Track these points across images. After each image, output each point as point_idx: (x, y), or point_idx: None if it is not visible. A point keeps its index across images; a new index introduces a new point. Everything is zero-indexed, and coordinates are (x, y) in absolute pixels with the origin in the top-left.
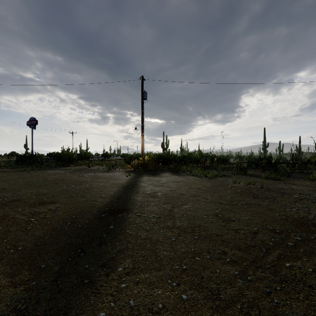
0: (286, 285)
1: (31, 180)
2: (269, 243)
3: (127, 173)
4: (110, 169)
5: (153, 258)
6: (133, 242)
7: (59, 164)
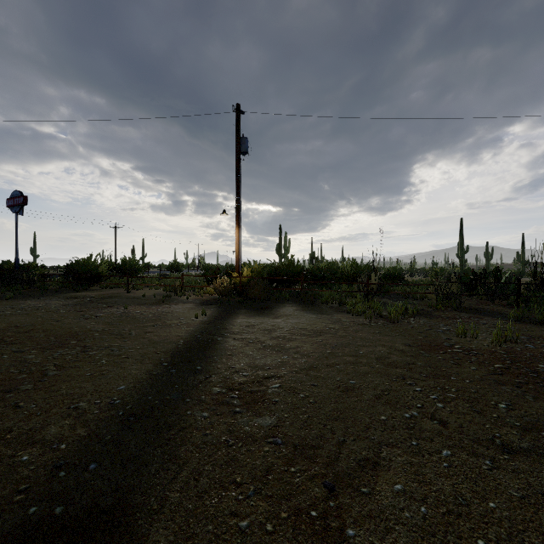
0: None
1: None
2: None
3: (201, 305)
4: (169, 297)
5: None
6: None
7: (68, 285)
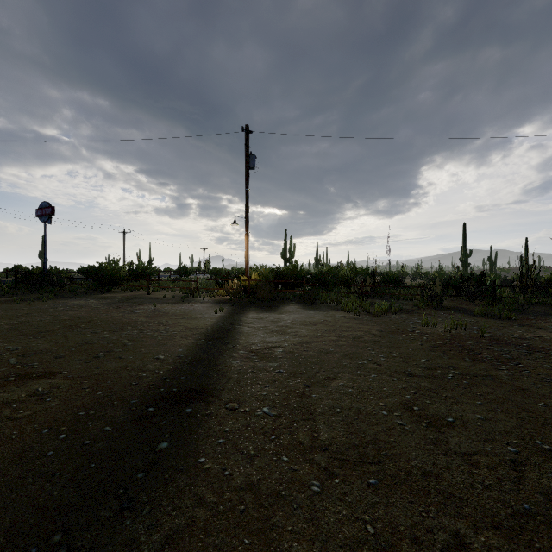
0: None
1: (27, 321)
2: None
3: (217, 304)
4: (187, 298)
5: None
6: (211, 502)
7: (93, 287)
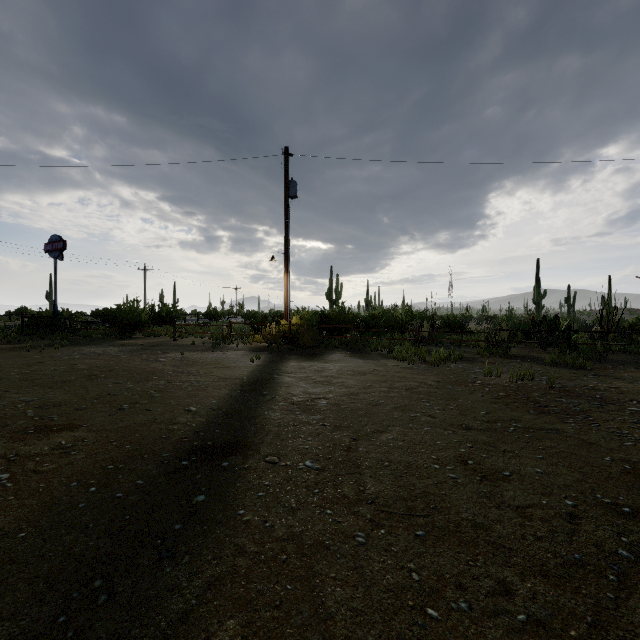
0: None
1: (40, 370)
2: (618, 551)
3: (253, 352)
4: (219, 344)
5: (305, 612)
6: (252, 552)
7: (111, 333)
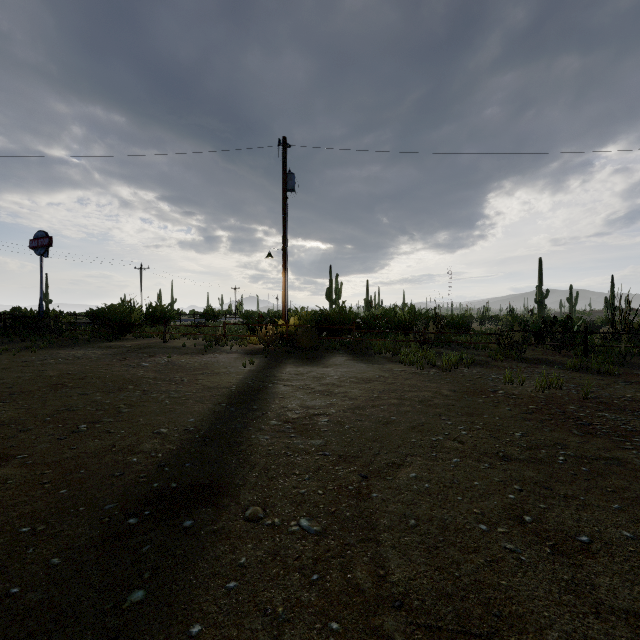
0: None
1: (0, 378)
2: None
3: (247, 355)
4: (211, 347)
5: None
6: None
7: (99, 334)
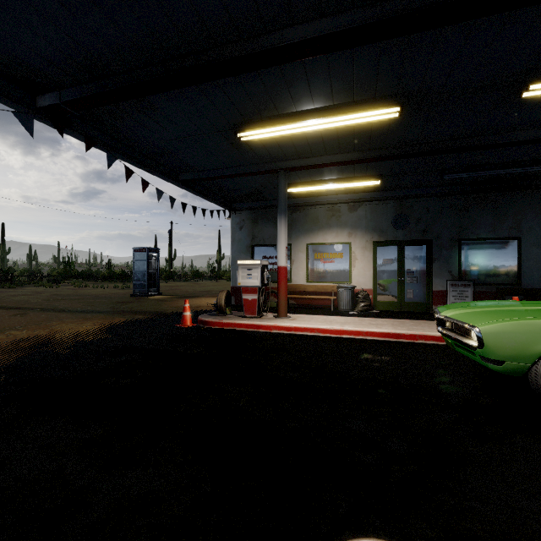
0: (2, 299)
1: None
2: None
3: None
4: None
5: None
6: None
7: None
